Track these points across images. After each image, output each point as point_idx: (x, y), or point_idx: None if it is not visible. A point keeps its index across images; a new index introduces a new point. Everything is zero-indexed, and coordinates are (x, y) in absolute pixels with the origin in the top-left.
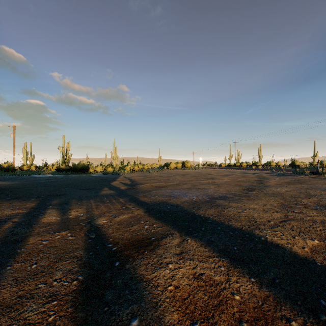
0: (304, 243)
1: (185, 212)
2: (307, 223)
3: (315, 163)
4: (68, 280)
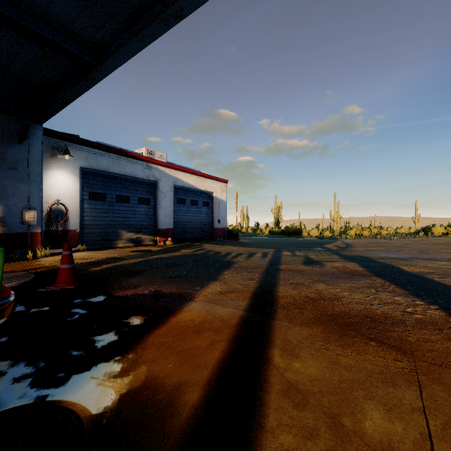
0: (420, 270)
1: (368, 259)
2: None
3: None
4: (300, 262)
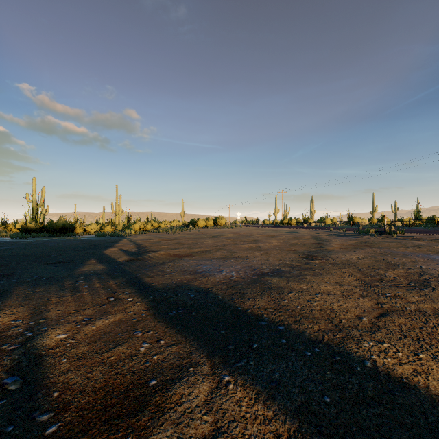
0: None
1: (220, 304)
2: (417, 317)
3: (374, 220)
4: None
